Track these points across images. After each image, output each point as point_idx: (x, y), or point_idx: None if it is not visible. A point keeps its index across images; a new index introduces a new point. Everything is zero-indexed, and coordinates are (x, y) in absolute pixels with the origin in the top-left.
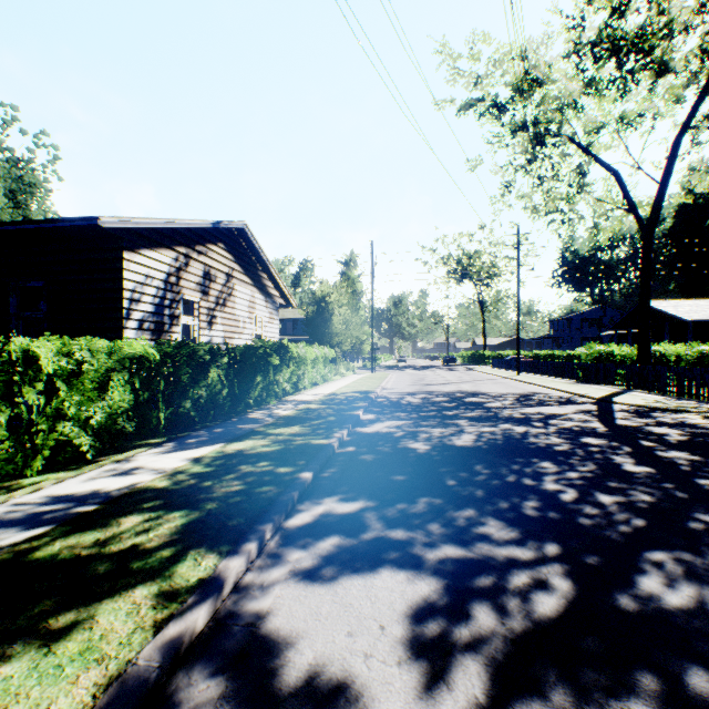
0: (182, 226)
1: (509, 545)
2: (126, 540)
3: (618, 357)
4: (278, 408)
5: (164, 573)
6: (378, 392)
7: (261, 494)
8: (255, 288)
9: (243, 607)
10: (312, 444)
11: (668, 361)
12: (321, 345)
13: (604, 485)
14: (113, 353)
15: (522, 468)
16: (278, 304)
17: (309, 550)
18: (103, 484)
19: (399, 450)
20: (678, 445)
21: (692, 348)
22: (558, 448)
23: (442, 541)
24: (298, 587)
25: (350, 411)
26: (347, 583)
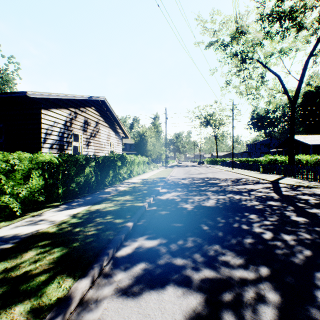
0: (72, 98)
1: (239, 269)
2: (22, 268)
3: (279, 161)
4: (120, 186)
5: (37, 293)
6: (168, 178)
7: (104, 236)
8: (110, 129)
9: (82, 318)
10: (135, 206)
11: (302, 163)
12: (142, 155)
13: (284, 229)
14: (33, 160)
15: (241, 218)
16: (121, 136)
17: (127, 272)
18: (21, 230)
19: (178, 208)
20: (316, 206)
21: (313, 157)
22: (257, 207)
23: (202, 266)
24: (118, 301)
25: (155, 188)
26: (147, 297)
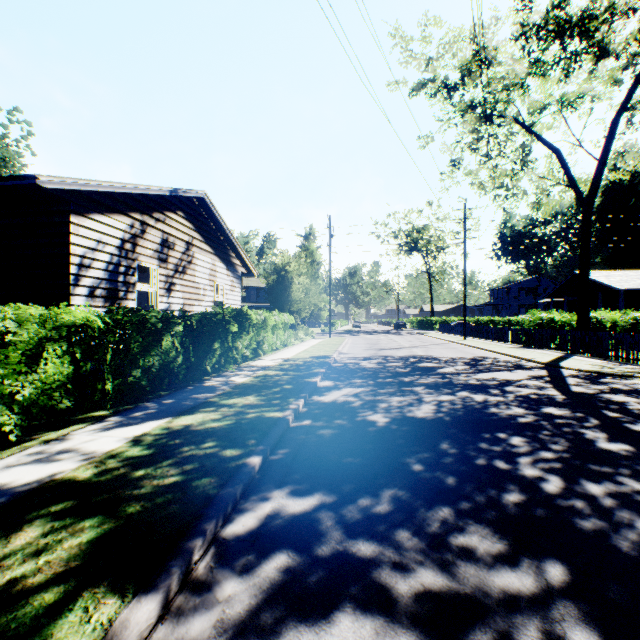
0: (136, 191)
1: (500, 567)
2: (4, 571)
3: (558, 323)
4: (236, 374)
5: None
6: (335, 357)
7: (198, 489)
8: (216, 257)
9: None
10: (266, 418)
11: (604, 327)
12: (281, 311)
13: (586, 470)
14: (48, 322)
15: (491, 446)
16: (239, 272)
17: (247, 579)
18: (15, 475)
19: (357, 423)
20: None
21: (627, 315)
22: (523, 420)
23: (416, 560)
24: None
25: (307, 378)
26: None
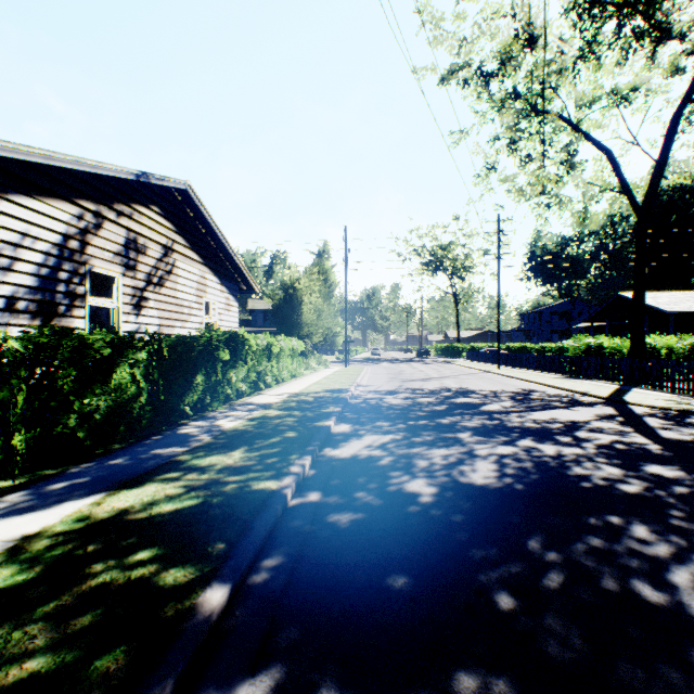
0: (82, 168)
1: None
2: None
3: (607, 349)
4: (225, 416)
5: None
6: (353, 391)
7: None
8: (206, 267)
9: None
10: (251, 493)
11: (659, 354)
12: (289, 336)
13: None
14: None
15: (609, 544)
16: (237, 288)
17: None
18: None
19: (390, 498)
20: None
21: (684, 340)
22: (629, 488)
23: None
24: None
25: (318, 421)
26: None
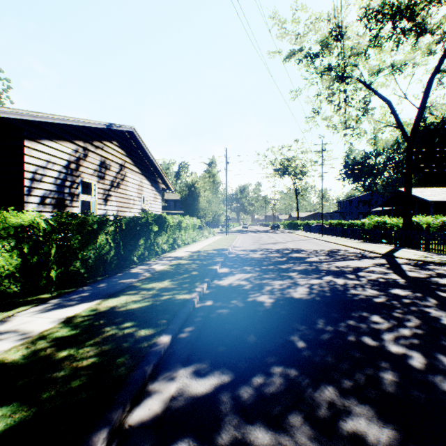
0: (78, 124)
1: None
2: None
3: (389, 225)
4: (156, 263)
5: None
6: (230, 250)
7: (112, 371)
8: (143, 176)
9: None
10: (176, 300)
11: (421, 228)
12: (191, 216)
13: (441, 346)
14: None
15: (358, 323)
16: (160, 188)
17: None
18: None
19: (249, 304)
20: None
21: (437, 219)
22: (378, 300)
23: None
24: None
25: (210, 266)
26: None
